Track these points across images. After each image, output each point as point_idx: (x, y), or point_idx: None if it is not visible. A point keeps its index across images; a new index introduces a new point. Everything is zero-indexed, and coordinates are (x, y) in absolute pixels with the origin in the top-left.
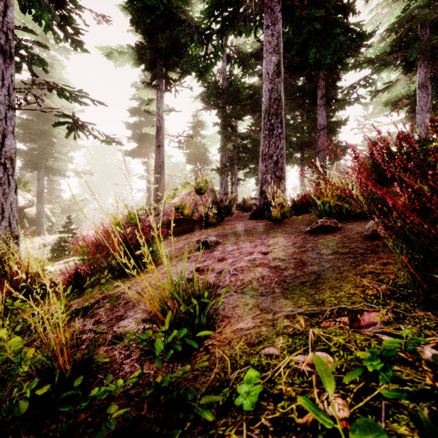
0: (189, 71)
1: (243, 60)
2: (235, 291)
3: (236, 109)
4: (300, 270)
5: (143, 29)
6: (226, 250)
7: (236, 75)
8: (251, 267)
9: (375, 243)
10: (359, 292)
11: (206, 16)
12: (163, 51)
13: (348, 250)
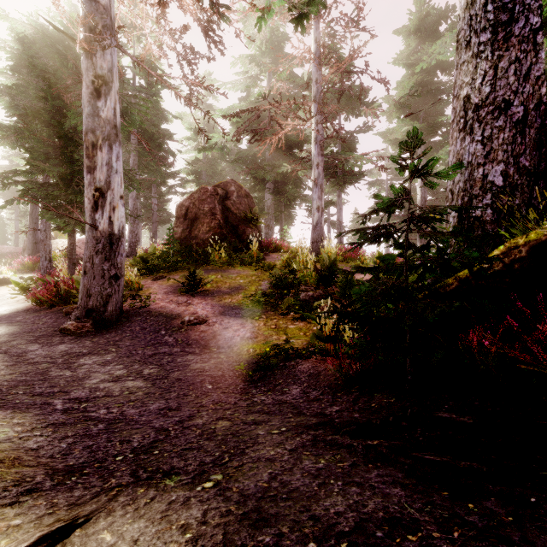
0: None
1: None
2: None
3: None
4: None
5: None
6: None
7: None
8: None
9: None
10: None
11: None
12: None
13: None
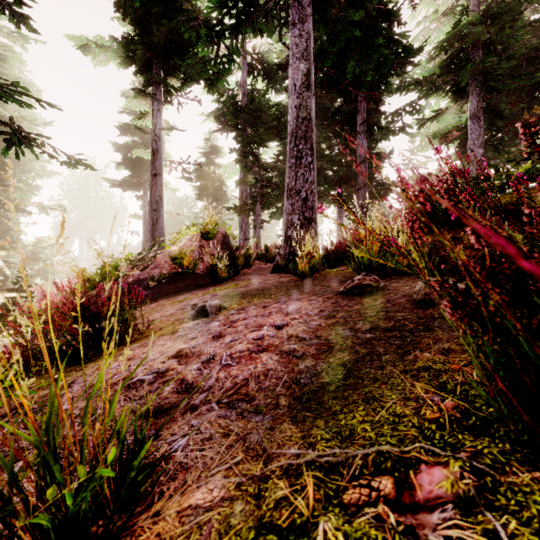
0: (195, 77)
1: (268, 72)
2: (217, 402)
3: (258, 133)
4: (324, 360)
5: (133, 18)
6: (229, 319)
7: (259, 90)
8: (254, 353)
9: (428, 312)
10: (411, 413)
11: (216, 6)
12: (160, 49)
13: (393, 323)
